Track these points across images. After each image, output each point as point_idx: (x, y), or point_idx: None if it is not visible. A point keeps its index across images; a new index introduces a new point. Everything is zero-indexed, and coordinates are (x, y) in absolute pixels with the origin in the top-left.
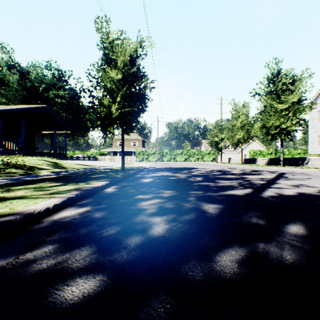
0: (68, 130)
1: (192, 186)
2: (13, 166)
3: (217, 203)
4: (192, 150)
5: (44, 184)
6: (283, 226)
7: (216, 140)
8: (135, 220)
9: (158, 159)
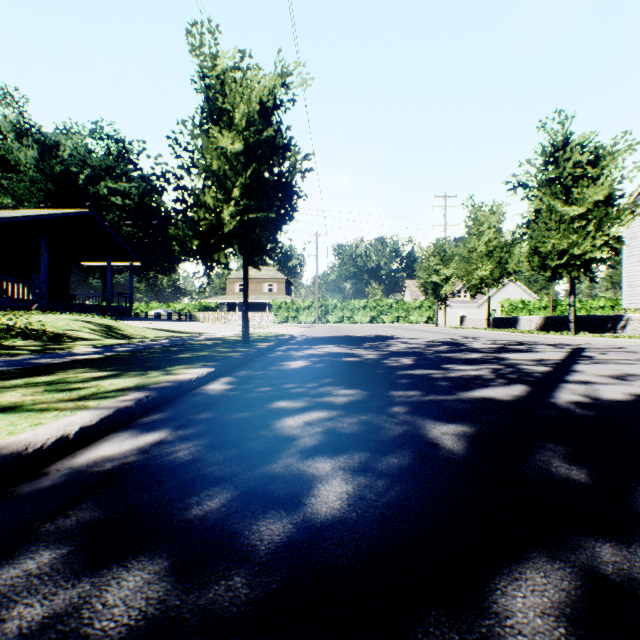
0: (135, 261)
1: (395, 379)
2: (20, 334)
3: (458, 422)
4: (387, 300)
5: (72, 374)
6: (638, 489)
7: (436, 280)
8: (271, 470)
9: (317, 318)
